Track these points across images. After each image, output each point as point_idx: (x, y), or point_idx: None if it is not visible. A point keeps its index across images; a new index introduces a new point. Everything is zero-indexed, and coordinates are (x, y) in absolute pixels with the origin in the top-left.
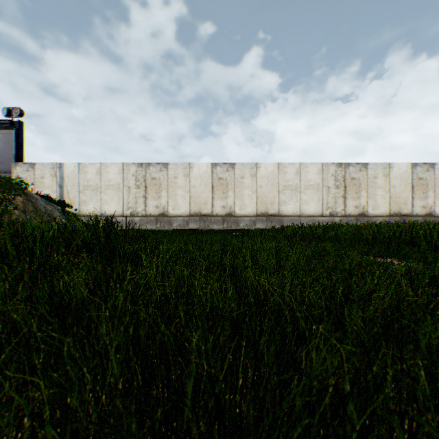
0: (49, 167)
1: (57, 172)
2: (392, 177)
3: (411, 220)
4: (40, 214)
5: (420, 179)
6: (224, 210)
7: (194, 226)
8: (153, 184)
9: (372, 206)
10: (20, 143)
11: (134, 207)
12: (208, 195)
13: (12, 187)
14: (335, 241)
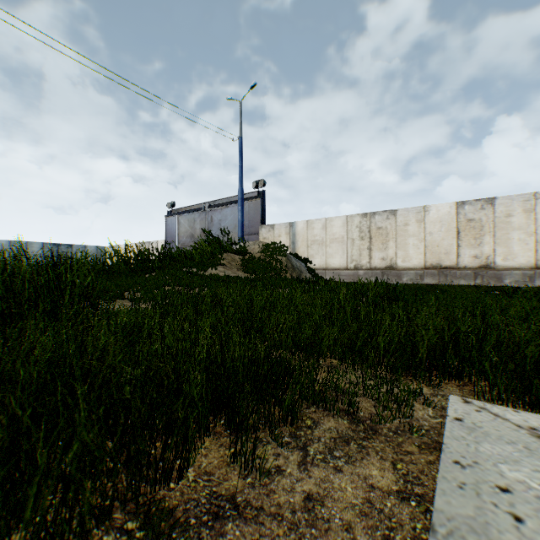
0: (283, 227)
1: (290, 230)
2: None
3: None
4: (294, 270)
5: None
6: (476, 261)
7: (430, 281)
8: (379, 234)
9: None
10: (263, 209)
11: (358, 260)
12: (451, 242)
13: (279, 250)
14: None
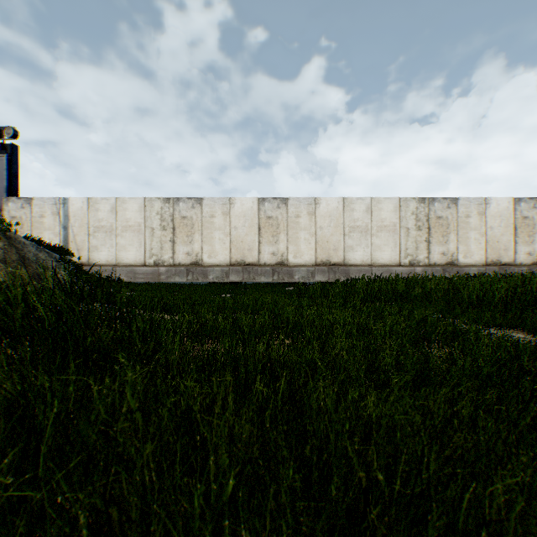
0: (50, 203)
1: (61, 209)
2: (489, 215)
3: (513, 271)
4: (27, 264)
5: (524, 218)
6: (274, 258)
7: (236, 279)
8: (184, 224)
9: (464, 253)
10: (13, 173)
11: (159, 254)
12: (254, 238)
13: None
14: (425, 301)
